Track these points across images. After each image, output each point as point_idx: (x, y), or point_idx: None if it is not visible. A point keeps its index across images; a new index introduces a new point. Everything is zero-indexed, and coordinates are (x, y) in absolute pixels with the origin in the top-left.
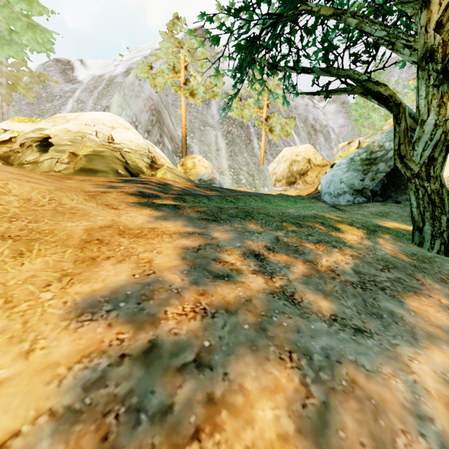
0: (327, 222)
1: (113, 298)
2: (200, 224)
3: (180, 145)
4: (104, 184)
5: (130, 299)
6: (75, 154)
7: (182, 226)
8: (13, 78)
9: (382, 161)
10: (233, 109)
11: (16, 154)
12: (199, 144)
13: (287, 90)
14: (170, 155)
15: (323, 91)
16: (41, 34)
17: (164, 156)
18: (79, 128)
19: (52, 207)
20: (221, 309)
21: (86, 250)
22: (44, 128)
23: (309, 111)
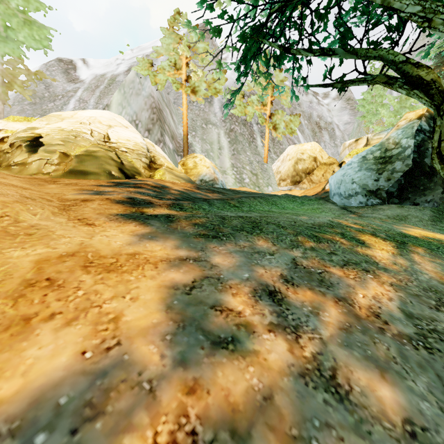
0: (347, 232)
1: (27, 421)
2: (197, 243)
3: (182, 144)
4: (91, 188)
5: (59, 422)
6: (66, 155)
7: (172, 249)
8: (9, 76)
9: (398, 159)
10: (236, 107)
11: (5, 155)
12: (201, 142)
13: (296, 83)
14: (171, 154)
15: (338, 82)
16: (38, 30)
17: (165, 155)
18: (73, 126)
19: (1, 226)
20: (222, 430)
21: (22, 301)
22: (37, 126)
23: (313, 108)
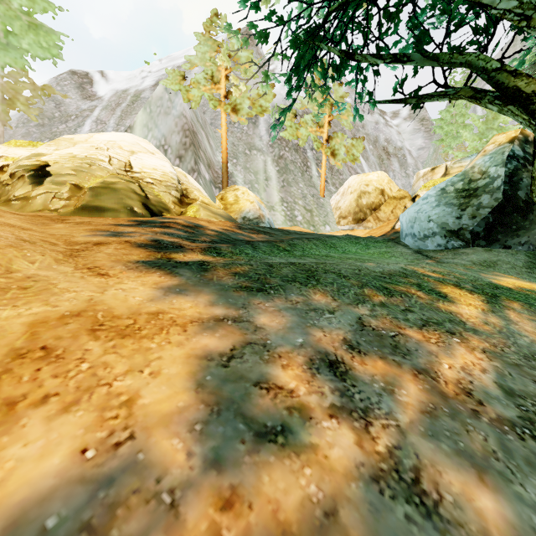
0: (424, 282)
1: None
2: (238, 298)
3: (220, 174)
4: (107, 229)
5: None
6: (79, 187)
7: (206, 306)
8: (11, 91)
9: (485, 192)
10: (287, 128)
11: (4, 187)
12: (244, 172)
13: (360, 98)
14: (208, 186)
15: (412, 97)
16: (46, 36)
17: (199, 187)
18: (88, 152)
19: None
20: None
21: (7, 378)
22: (43, 153)
23: (379, 130)
